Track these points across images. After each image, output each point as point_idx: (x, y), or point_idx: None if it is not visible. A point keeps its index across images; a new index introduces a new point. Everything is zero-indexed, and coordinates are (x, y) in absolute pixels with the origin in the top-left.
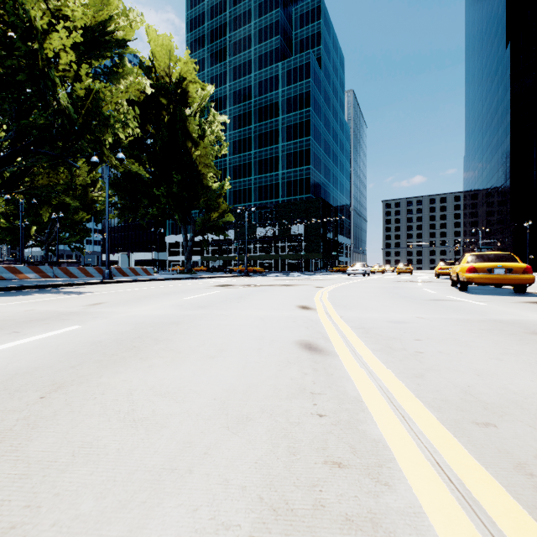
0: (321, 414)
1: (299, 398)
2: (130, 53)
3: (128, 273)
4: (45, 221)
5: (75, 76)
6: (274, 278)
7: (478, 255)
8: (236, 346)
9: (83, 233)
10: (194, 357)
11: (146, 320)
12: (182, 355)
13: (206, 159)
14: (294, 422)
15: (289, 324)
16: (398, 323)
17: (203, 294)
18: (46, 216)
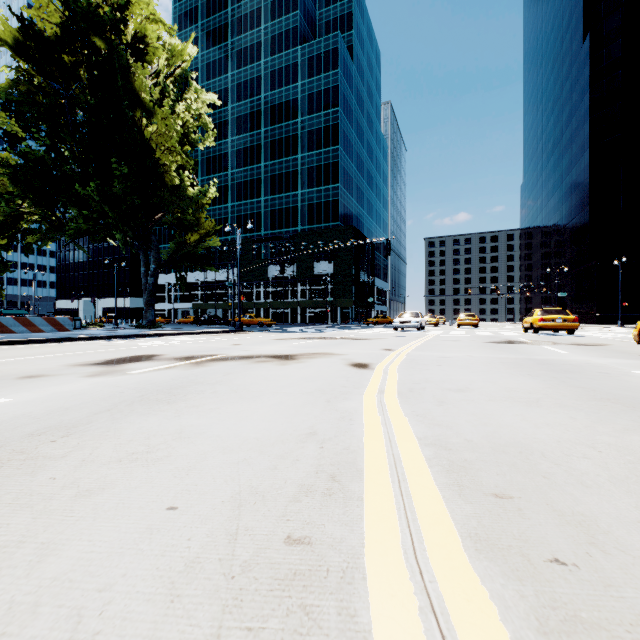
0: None
1: None
2: None
3: (14, 328)
4: None
5: None
6: (279, 335)
7: None
8: None
9: None
10: None
11: None
12: None
13: (169, 138)
14: None
15: None
16: None
17: None
18: None
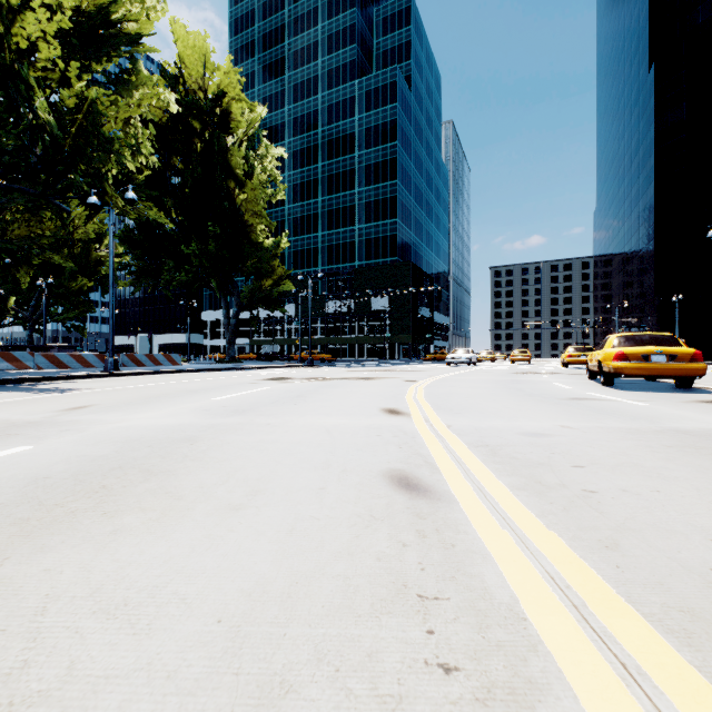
0: (448, 663)
1: (397, 614)
2: (145, 51)
3: (145, 363)
4: (30, 290)
5: (61, 79)
6: (349, 368)
7: (628, 336)
8: (281, 483)
9: (84, 307)
10: (202, 509)
11: (144, 434)
12: (183, 504)
13: (255, 205)
14: (388, 696)
15: (370, 439)
16: (538, 436)
17: (245, 392)
18: (26, 281)
